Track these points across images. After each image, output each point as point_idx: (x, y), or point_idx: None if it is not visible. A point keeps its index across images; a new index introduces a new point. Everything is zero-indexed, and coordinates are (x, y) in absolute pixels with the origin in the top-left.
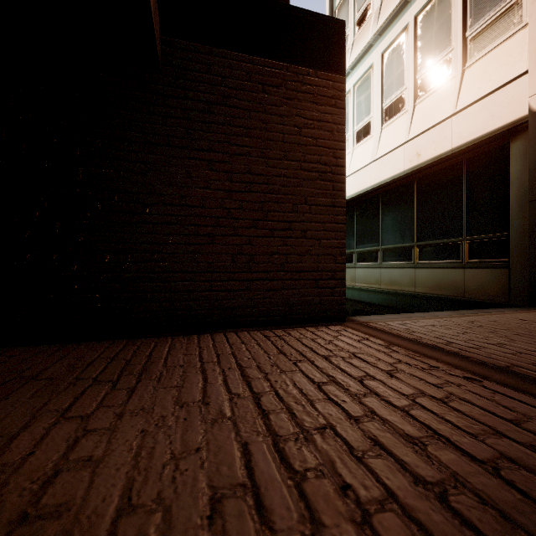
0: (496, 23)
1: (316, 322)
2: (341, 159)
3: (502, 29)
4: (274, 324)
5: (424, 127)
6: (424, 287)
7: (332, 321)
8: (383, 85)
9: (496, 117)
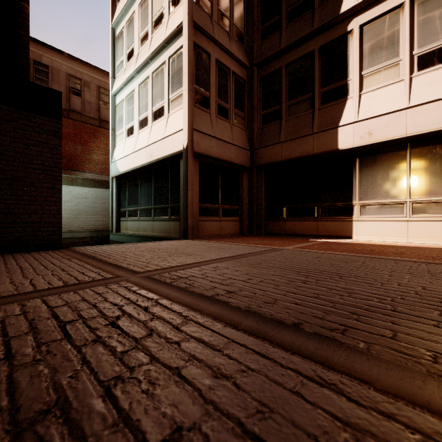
0: (178, 99)
1: (41, 250)
2: (59, 164)
3: (179, 103)
4: (8, 252)
5: (154, 140)
6: (156, 232)
7: (53, 249)
8: (140, 105)
9: (175, 146)
